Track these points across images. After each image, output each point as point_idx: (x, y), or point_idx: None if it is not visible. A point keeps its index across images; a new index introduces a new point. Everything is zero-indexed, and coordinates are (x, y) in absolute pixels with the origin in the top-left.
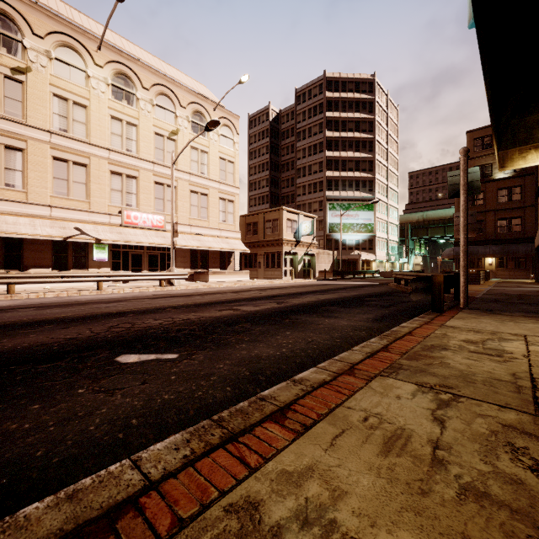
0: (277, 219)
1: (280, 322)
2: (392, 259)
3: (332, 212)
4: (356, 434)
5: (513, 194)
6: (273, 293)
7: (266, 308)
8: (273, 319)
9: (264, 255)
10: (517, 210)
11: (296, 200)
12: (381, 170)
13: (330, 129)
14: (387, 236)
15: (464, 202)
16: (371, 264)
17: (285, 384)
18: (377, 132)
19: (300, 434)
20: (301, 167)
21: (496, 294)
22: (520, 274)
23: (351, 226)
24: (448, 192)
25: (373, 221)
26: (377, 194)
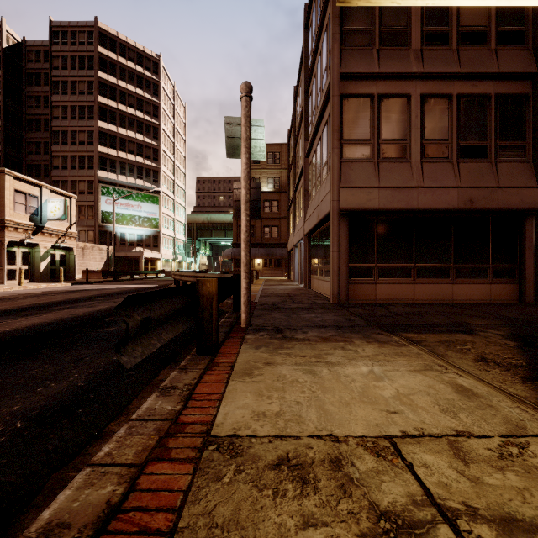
0: None
1: None
2: (180, 259)
3: (106, 198)
4: None
5: (273, 206)
6: None
7: None
8: None
9: None
10: (276, 220)
11: (50, 174)
12: (167, 163)
13: (104, 94)
14: (174, 234)
15: (247, 165)
16: (157, 262)
17: None
18: (163, 120)
19: None
20: (59, 129)
21: (271, 295)
22: (278, 273)
23: (132, 219)
24: (226, 147)
25: (158, 215)
26: (163, 188)
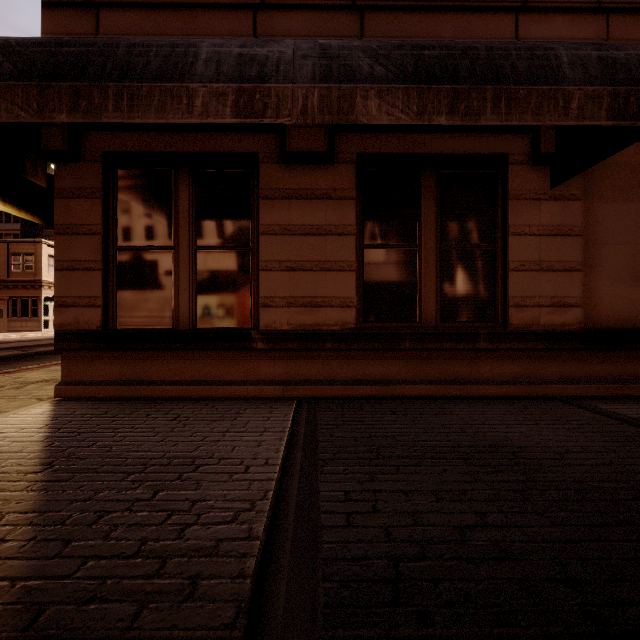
0: (32, 254)
1: (20, 360)
2: None
3: None
4: (41, 371)
5: None
6: (20, 345)
7: (7, 354)
8: (13, 359)
9: (9, 300)
10: None
11: None
12: None
13: None
14: None
15: None
16: None
17: (13, 369)
18: None
19: (16, 373)
20: None
21: None
22: None
23: None
24: None
25: None
26: None
